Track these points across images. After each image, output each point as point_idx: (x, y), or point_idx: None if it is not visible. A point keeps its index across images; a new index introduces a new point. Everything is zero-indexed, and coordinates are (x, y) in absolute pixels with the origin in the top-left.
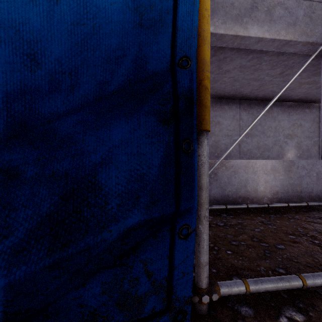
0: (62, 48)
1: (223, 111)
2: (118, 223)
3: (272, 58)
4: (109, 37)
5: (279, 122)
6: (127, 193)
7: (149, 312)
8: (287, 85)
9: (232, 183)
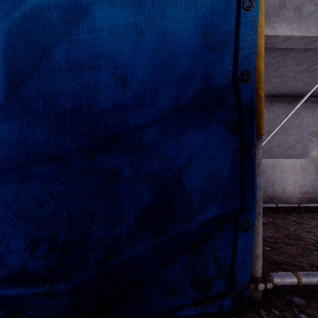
0: (146, 71)
1: None
2: (200, 215)
3: (298, 54)
4: (183, 59)
5: (302, 119)
6: (205, 190)
7: (216, 292)
8: None
9: None
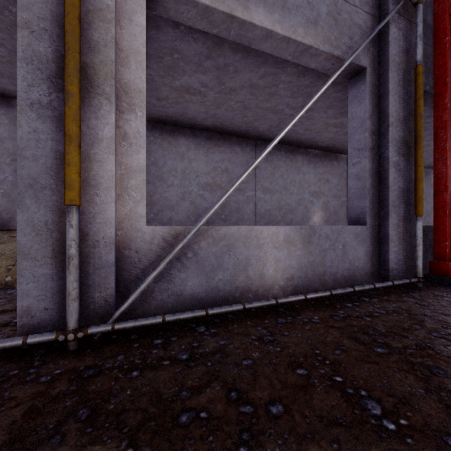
0: None
1: (233, 154)
2: None
3: (292, 79)
4: None
5: (304, 175)
6: None
7: None
8: (304, 109)
9: (224, 266)
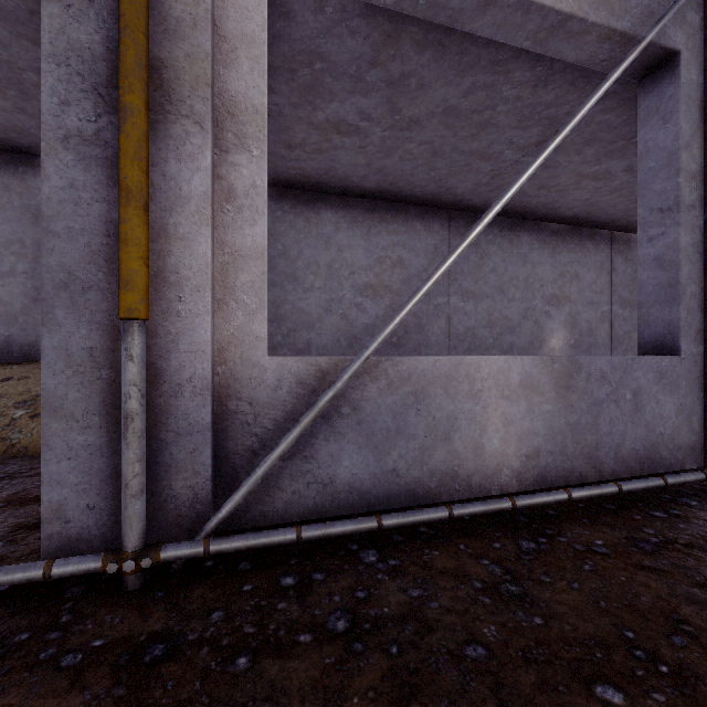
0: None
1: (412, 236)
2: None
3: (522, 92)
4: None
5: (534, 267)
6: None
7: None
8: (565, 130)
9: (409, 431)
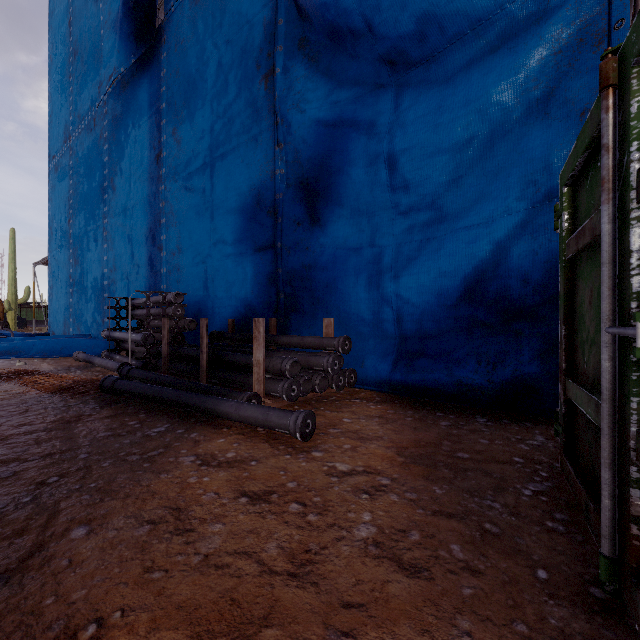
0: (538, 274)
1: None
2: None
3: None
4: None
5: None
6: None
7: None
8: None
9: None
